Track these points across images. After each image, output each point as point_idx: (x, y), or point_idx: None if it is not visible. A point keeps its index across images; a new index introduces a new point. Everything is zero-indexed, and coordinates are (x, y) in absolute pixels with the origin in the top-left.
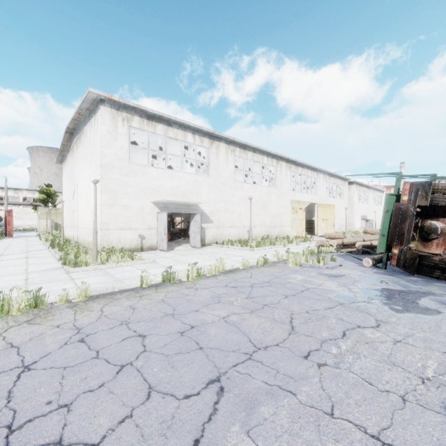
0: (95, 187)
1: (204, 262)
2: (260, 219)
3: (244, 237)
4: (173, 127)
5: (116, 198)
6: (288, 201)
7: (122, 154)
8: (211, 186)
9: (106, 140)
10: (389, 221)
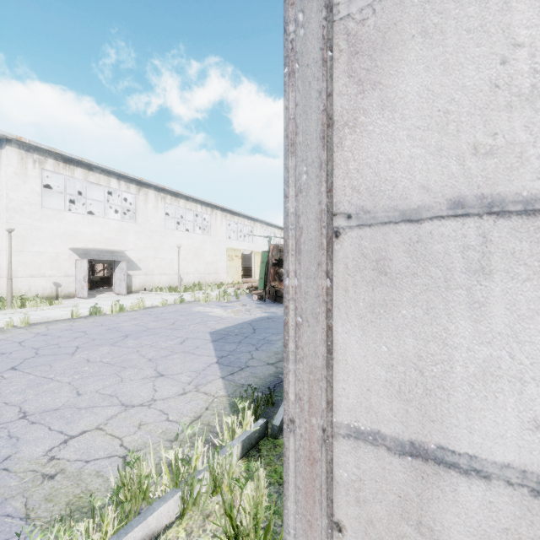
0: (9, 236)
1: (128, 304)
2: (193, 267)
3: (176, 284)
4: (94, 172)
5: (25, 244)
6: (224, 249)
7: (34, 198)
8: (139, 233)
9: (13, 182)
10: (265, 269)
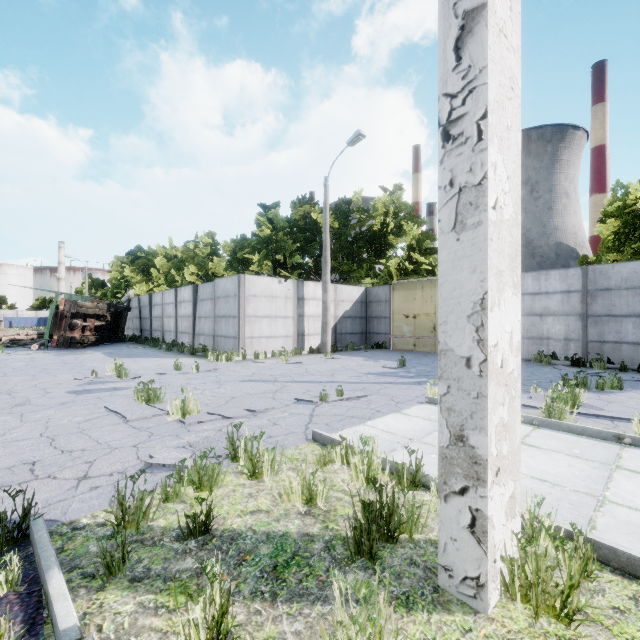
0: None
1: None
2: None
3: None
4: None
5: None
6: None
7: None
8: None
9: None
10: (52, 320)
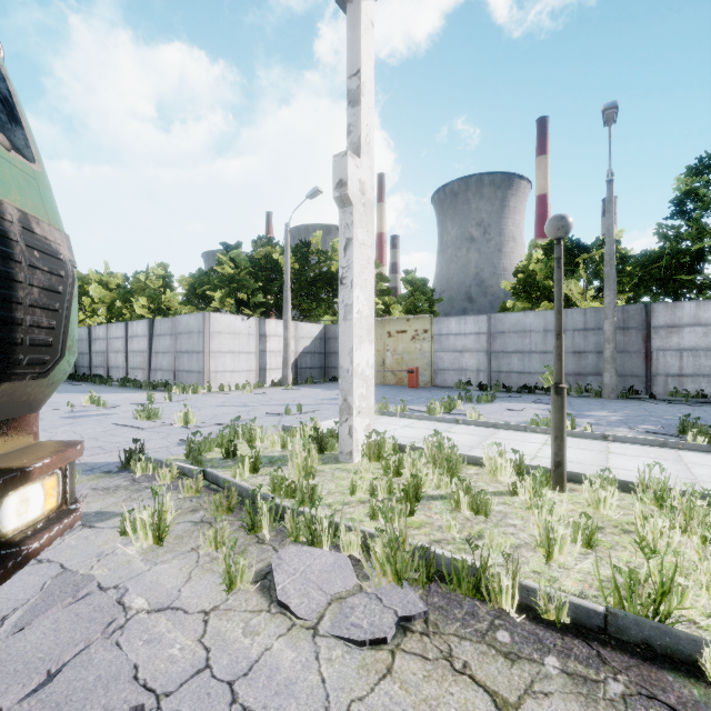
0: None
1: None
2: None
3: None
4: None
5: None
6: None
7: None
8: None
9: None
10: None
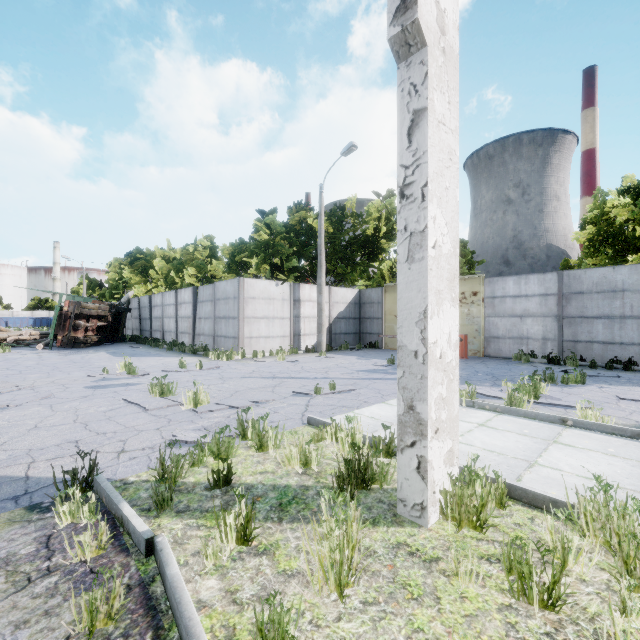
0: None
1: None
2: None
3: None
4: None
5: None
6: None
7: None
8: None
9: None
10: (56, 321)
